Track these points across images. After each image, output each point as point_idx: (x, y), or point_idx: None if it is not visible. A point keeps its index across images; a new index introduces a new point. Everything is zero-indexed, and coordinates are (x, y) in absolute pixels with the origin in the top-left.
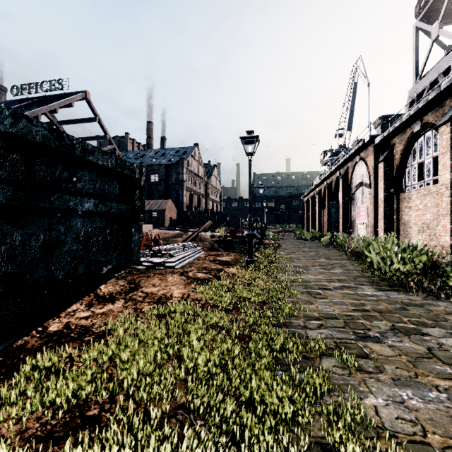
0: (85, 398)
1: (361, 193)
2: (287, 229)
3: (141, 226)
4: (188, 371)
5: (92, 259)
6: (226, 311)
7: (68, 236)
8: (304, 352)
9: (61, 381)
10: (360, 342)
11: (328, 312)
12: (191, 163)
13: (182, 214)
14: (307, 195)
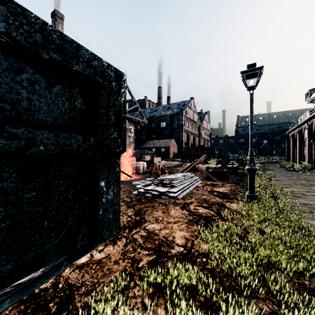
0: None
1: None
2: (270, 161)
3: (153, 158)
4: None
5: None
6: (250, 291)
7: None
8: None
9: None
10: None
11: None
12: (188, 112)
13: (182, 149)
14: (293, 131)
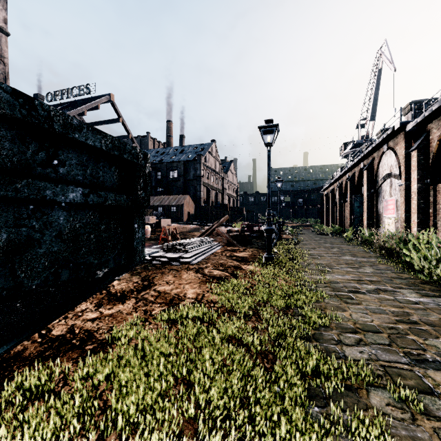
0: (69, 439)
1: (389, 185)
2: (305, 224)
3: (160, 220)
4: (198, 402)
5: (80, 262)
6: (244, 318)
7: (46, 234)
8: (344, 380)
9: (41, 414)
10: (417, 369)
11: (366, 322)
12: (208, 159)
13: (200, 209)
14: (327, 189)
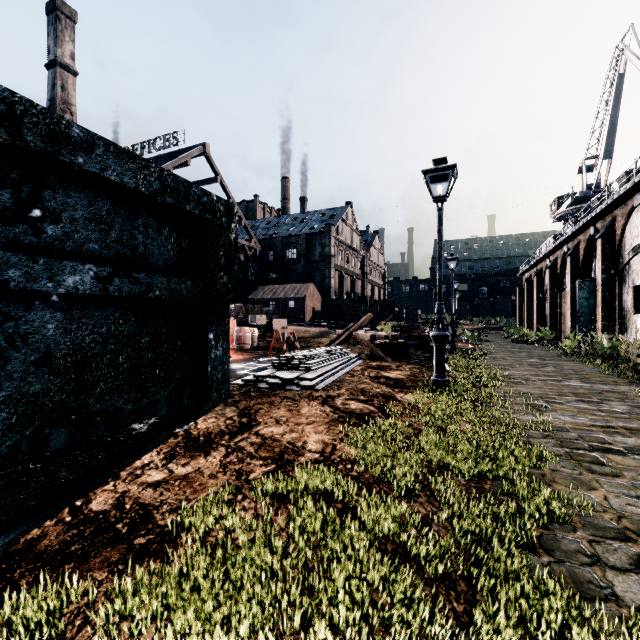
0: None
1: None
2: (491, 326)
3: (272, 321)
4: None
5: (95, 410)
6: (406, 496)
7: (14, 358)
8: None
9: None
10: None
11: None
12: (342, 230)
13: (329, 303)
14: (528, 271)
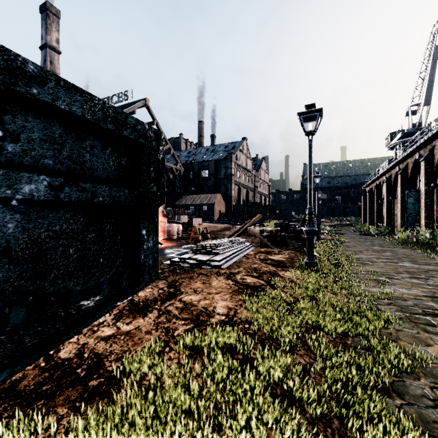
0: None
1: None
2: (344, 223)
3: (191, 219)
4: None
5: (49, 292)
6: (290, 349)
7: None
8: None
9: None
10: None
11: None
12: (239, 157)
13: (230, 207)
14: (370, 185)
